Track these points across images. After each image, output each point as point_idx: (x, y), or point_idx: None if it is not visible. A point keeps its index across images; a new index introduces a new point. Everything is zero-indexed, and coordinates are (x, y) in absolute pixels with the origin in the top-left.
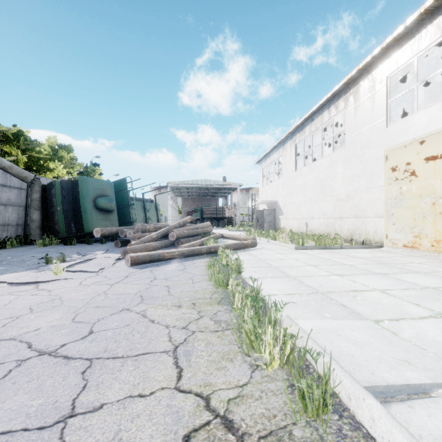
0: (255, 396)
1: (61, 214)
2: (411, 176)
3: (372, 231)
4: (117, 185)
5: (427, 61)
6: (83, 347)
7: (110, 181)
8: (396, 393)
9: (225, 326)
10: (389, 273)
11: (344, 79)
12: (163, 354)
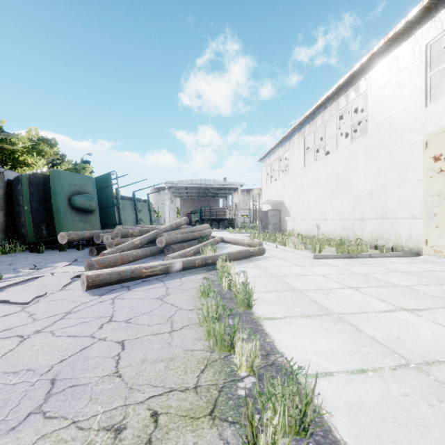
0: None
1: (29, 214)
2: None
3: (405, 235)
4: (101, 181)
5: None
6: None
7: (90, 176)
8: None
9: None
10: None
11: (368, 53)
12: None
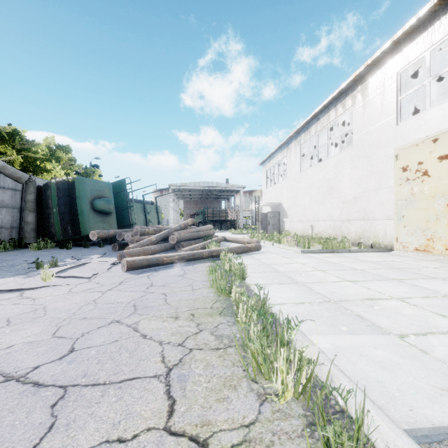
0: (266, 441)
1: (57, 216)
2: (423, 176)
3: (381, 233)
4: (116, 186)
5: (439, 56)
6: (59, 370)
7: (108, 182)
8: (443, 436)
9: (227, 342)
10: (405, 279)
11: (352, 75)
12: (153, 380)
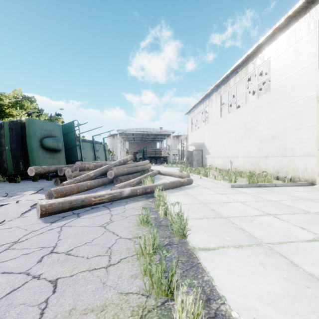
0: None
1: (9, 153)
2: None
3: (301, 168)
4: (66, 127)
5: None
6: None
7: (58, 124)
8: None
9: None
10: None
11: (271, 29)
12: None
